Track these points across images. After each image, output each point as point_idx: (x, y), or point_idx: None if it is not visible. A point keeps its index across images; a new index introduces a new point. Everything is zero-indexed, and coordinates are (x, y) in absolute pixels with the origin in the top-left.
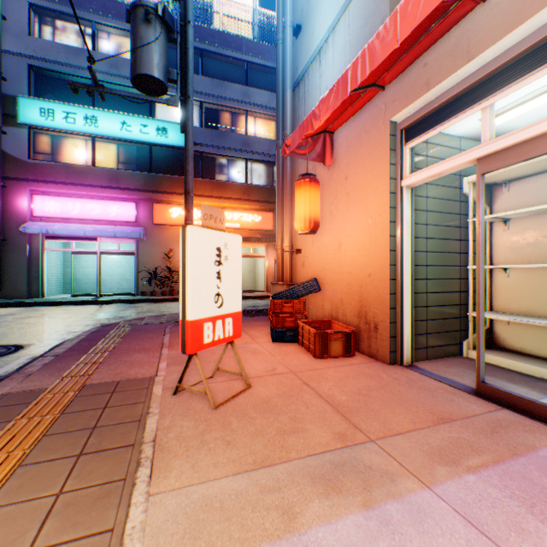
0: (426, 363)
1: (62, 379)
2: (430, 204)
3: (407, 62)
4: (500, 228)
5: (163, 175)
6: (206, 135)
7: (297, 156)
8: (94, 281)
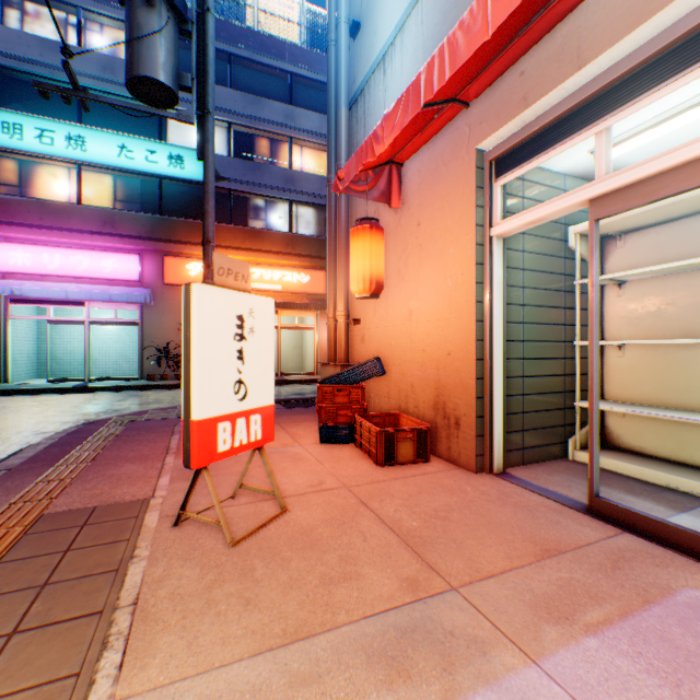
0: (522, 470)
1: (9, 507)
2: (527, 261)
3: (498, 70)
4: (613, 293)
5: (178, 219)
6: (236, 167)
7: (354, 194)
8: (81, 361)
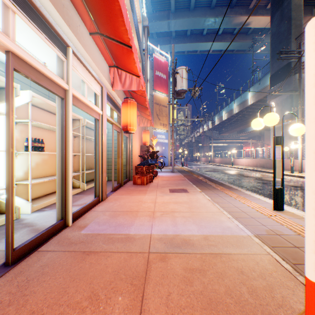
0: None
1: None
2: None
3: None
4: None
5: None
6: None
7: None
8: None
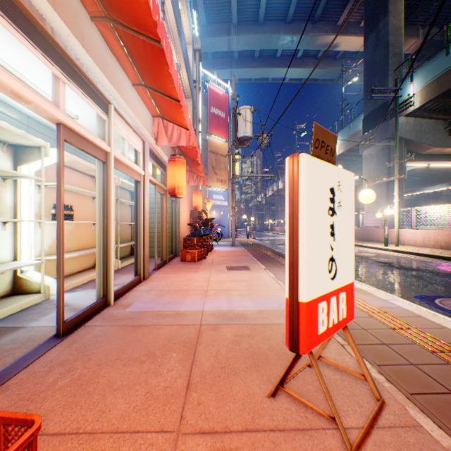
0: None
1: None
2: None
3: None
4: None
5: None
6: None
7: None
8: None
